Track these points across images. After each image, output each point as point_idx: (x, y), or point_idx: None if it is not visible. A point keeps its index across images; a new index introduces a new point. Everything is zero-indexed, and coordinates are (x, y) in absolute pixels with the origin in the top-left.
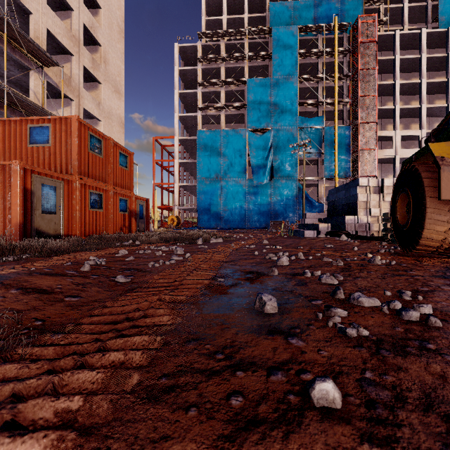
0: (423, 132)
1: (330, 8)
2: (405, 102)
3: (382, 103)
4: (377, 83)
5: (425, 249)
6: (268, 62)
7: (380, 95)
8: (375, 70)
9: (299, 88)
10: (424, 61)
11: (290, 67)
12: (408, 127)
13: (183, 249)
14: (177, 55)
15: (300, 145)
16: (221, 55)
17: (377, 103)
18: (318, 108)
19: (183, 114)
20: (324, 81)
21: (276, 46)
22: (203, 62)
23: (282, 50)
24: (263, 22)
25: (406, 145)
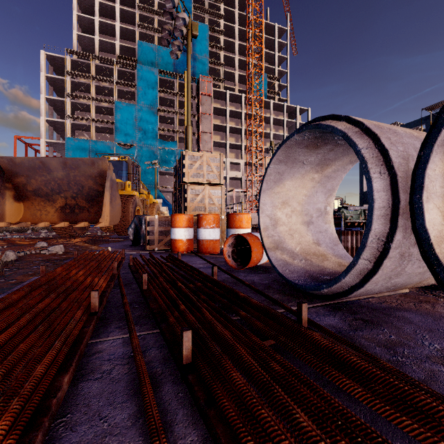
0: (243, 161)
1: (185, 60)
2: (236, 138)
3: (222, 136)
4: (216, 123)
5: (104, 230)
6: (135, 90)
7: (221, 131)
8: (211, 116)
9: (161, 116)
10: (243, 115)
11: (151, 99)
12: (238, 156)
13: (12, 234)
14: (44, 62)
15: (153, 163)
16: (90, 75)
17: (219, 136)
18: (174, 134)
19: (50, 118)
20: (178, 115)
21: (140, 80)
22: (72, 76)
23: (145, 85)
24: (134, 52)
25: (237, 168)
